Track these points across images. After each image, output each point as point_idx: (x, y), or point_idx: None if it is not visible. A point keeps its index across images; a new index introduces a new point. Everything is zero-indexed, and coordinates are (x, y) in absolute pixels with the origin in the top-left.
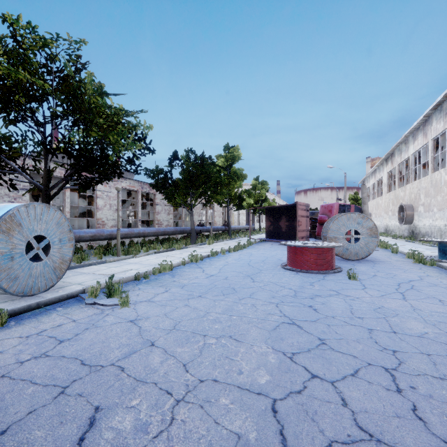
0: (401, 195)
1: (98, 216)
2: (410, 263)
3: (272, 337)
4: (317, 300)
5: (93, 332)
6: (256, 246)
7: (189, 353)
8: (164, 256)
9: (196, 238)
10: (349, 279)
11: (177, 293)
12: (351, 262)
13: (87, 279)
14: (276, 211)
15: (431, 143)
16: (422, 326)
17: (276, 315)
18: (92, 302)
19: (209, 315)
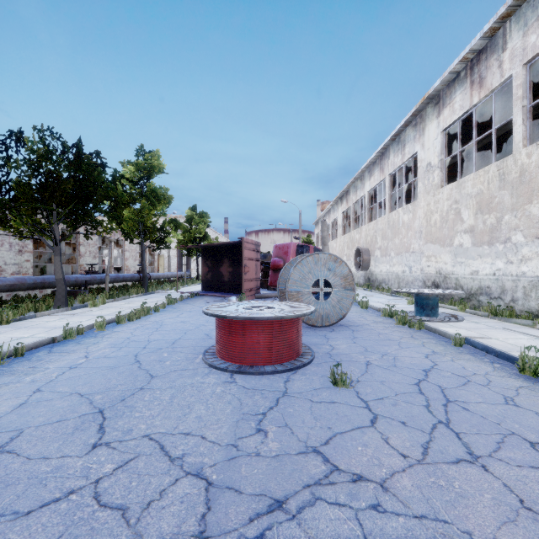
0: (357, 238)
1: None
2: (393, 326)
3: None
4: None
5: None
6: (180, 305)
7: None
8: None
9: (78, 295)
10: (334, 384)
11: None
12: (322, 332)
13: None
14: (215, 251)
15: (389, 179)
16: None
17: None
18: None
19: None
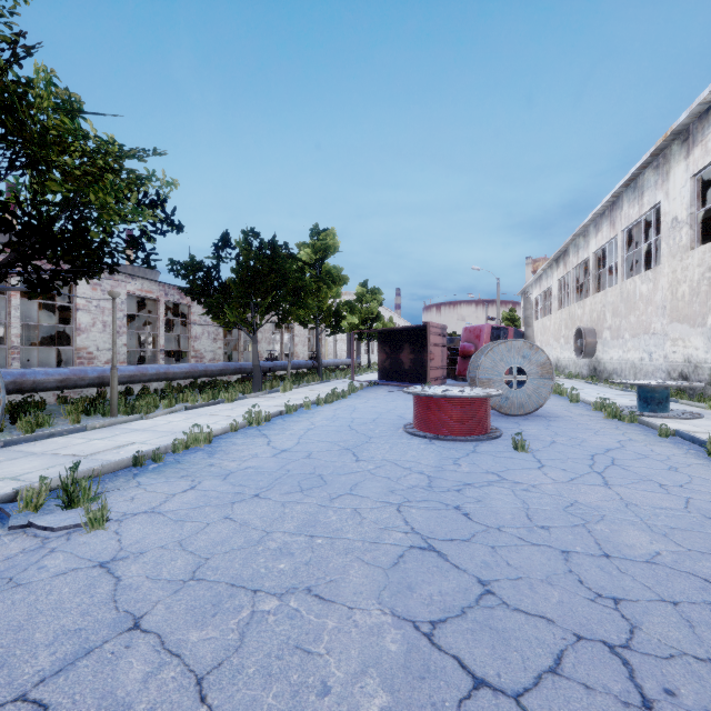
0: (579, 314)
1: (79, 343)
2: (600, 419)
3: (392, 585)
4: (468, 494)
5: (2, 602)
6: (363, 393)
7: (215, 644)
8: (201, 415)
9: (263, 381)
10: (515, 449)
11: (213, 491)
12: (514, 420)
13: (36, 466)
14: (394, 336)
15: (622, 237)
16: (647, 539)
17: (397, 531)
18: (25, 521)
19: (269, 538)
